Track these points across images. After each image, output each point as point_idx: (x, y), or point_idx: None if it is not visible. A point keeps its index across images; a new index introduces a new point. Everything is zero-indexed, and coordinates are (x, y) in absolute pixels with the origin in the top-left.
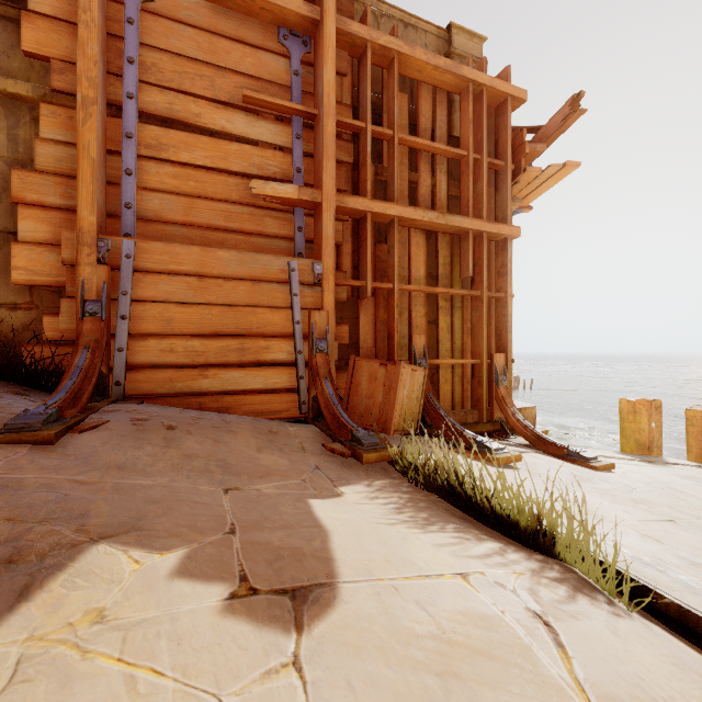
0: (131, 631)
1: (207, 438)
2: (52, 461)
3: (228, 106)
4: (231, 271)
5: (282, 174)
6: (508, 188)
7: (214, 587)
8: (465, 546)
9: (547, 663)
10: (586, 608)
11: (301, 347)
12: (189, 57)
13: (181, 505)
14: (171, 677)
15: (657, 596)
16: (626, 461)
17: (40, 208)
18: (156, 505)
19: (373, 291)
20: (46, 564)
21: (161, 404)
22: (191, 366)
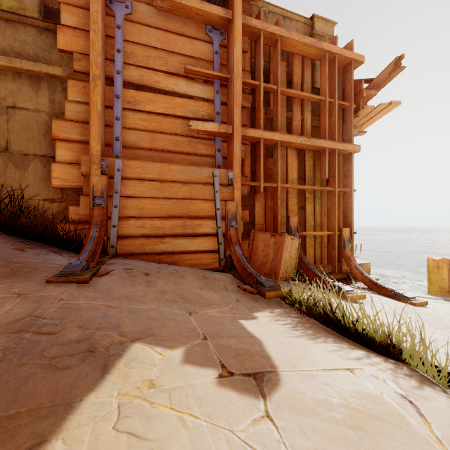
0: (171, 393)
1: (170, 281)
2: (90, 293)
3: (175, 76)
4: (178, 177)
5: (208, 116)
6: (351, 120)
7: (208, 370)
8: (345, 352)
9: (416, 425)
10: (432, 394)
11: (220, 224)
12: (152, 47)
13: (169, 321)
14: (203, 419)
15: None
16: (434, 300)
17: (67, 142)
18: (155, 321)
19: (264, 188)
20: (111, 353)
21: (137, 259)
22: (153, 236)
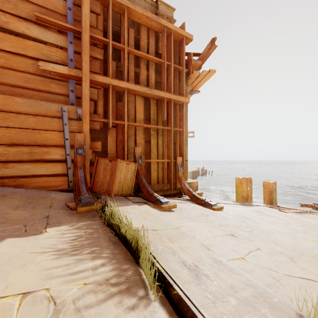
0: None
1: None
2: None
3: (27, 21)
4: (24, 109)
5: (61, 61)
6: (184, 79)
7: None
8: (73, 265)
9: None
10: (108, 308)
11: (69, 152)
12: None
13: None
14: None
15: (172, 289)
16: (234, 205)
17: None
18: None
19: (115, 125)
20: None
21: None
22: (1, 162)
